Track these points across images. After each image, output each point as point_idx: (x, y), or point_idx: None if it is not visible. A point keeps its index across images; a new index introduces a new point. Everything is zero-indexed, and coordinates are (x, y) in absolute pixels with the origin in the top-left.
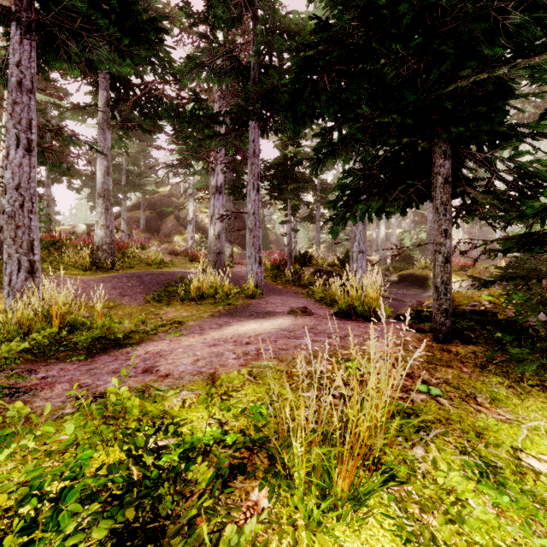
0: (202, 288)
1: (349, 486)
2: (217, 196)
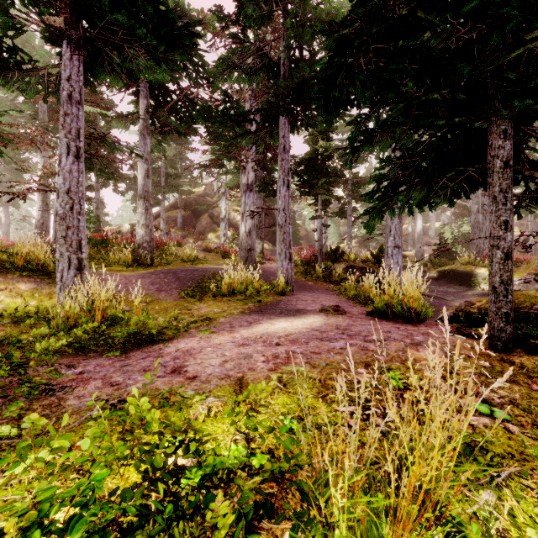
0: (233, 284)
1: None
2: (248, 193)
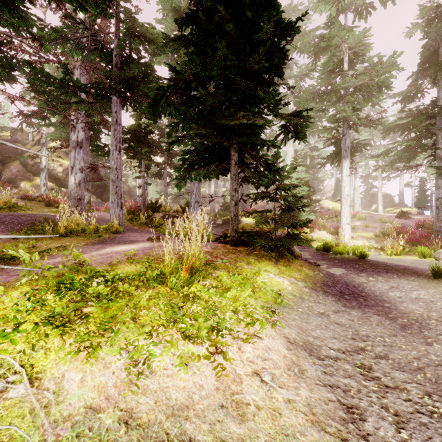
0: (69, 226)
1: (185, 276)
2: (78, 150)
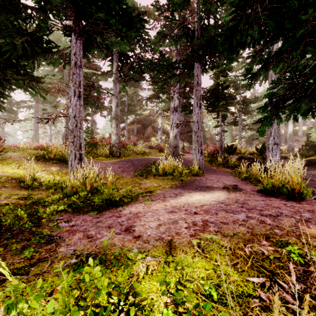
0: (165, 168)
1: None
2: (174, 113)
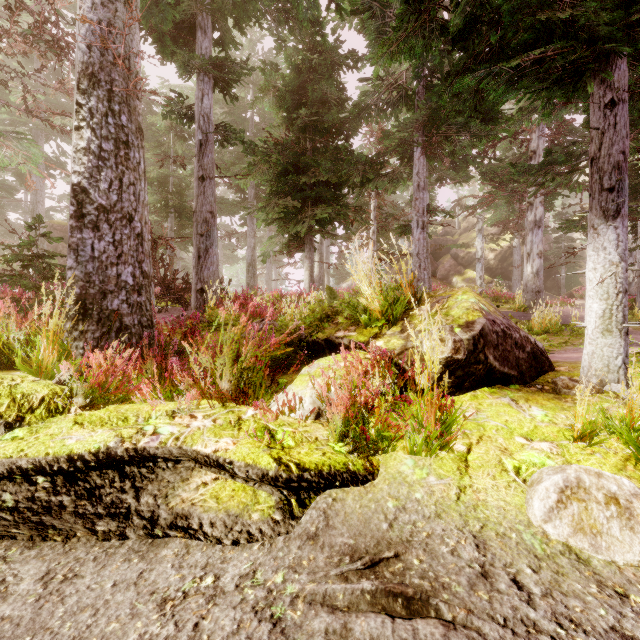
0: (543, 324)
1: None
2: (535, 231)
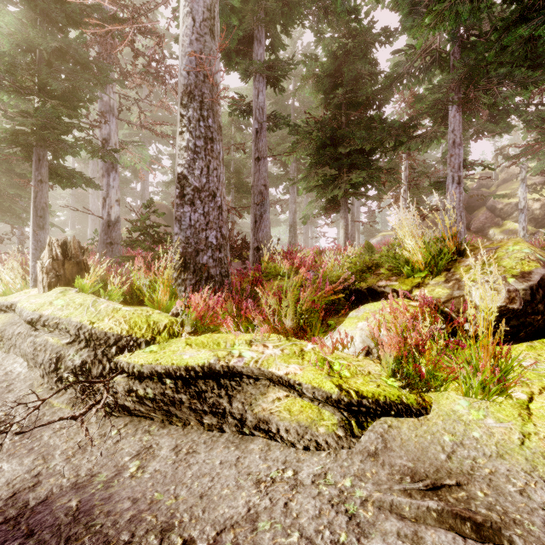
0: None
1: None
2: None
